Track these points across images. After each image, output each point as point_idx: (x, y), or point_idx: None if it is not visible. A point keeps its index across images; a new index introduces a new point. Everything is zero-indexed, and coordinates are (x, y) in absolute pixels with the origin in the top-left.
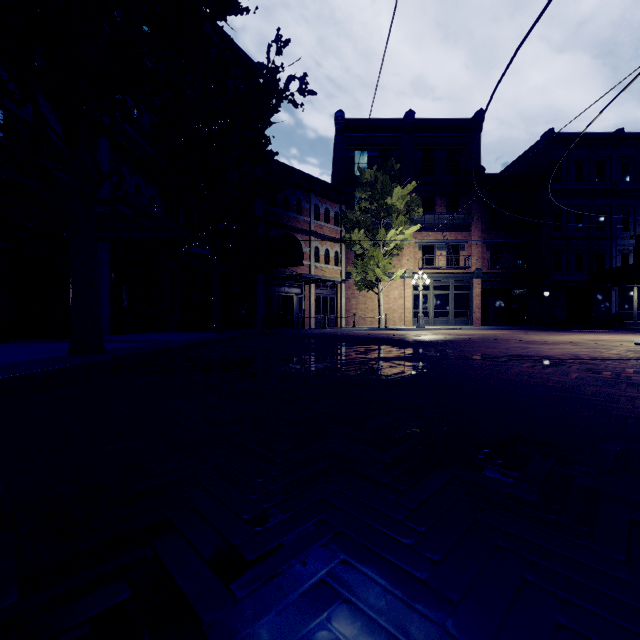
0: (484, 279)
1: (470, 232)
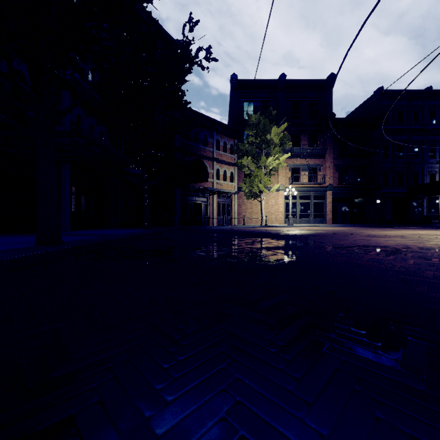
0: (334, 191)
1: (325, 159)
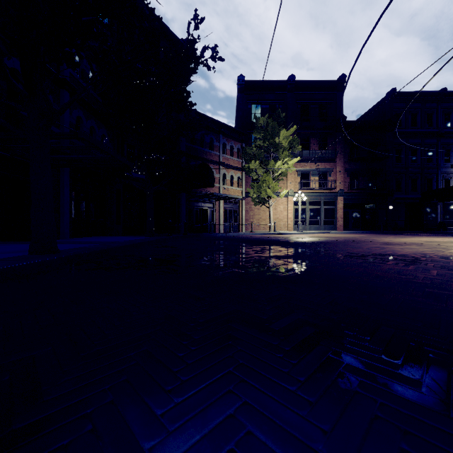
0: (345, 197)
1: (335, 163)
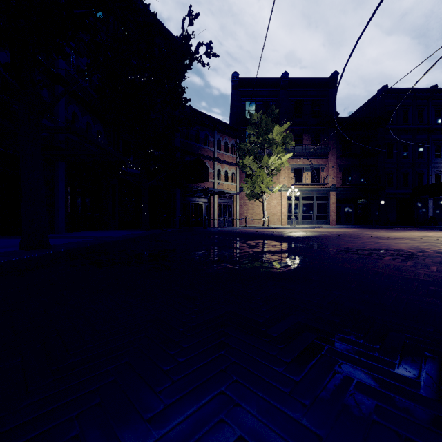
0: (338, 192)
1: (328, 158)
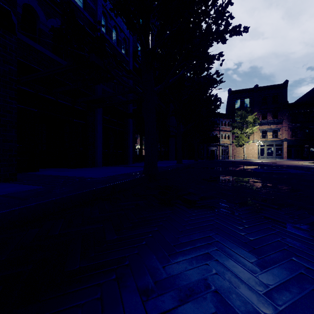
0: (288, 142)
1: (282, 124)
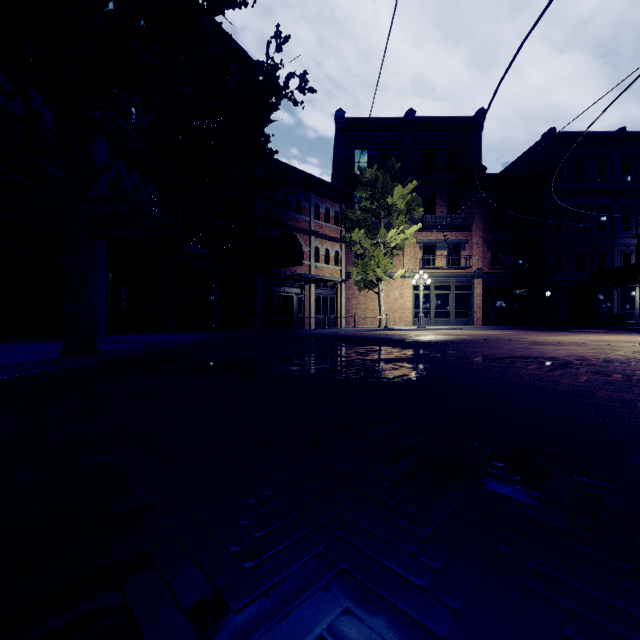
0: (485, 279)
1: (471, 232)
